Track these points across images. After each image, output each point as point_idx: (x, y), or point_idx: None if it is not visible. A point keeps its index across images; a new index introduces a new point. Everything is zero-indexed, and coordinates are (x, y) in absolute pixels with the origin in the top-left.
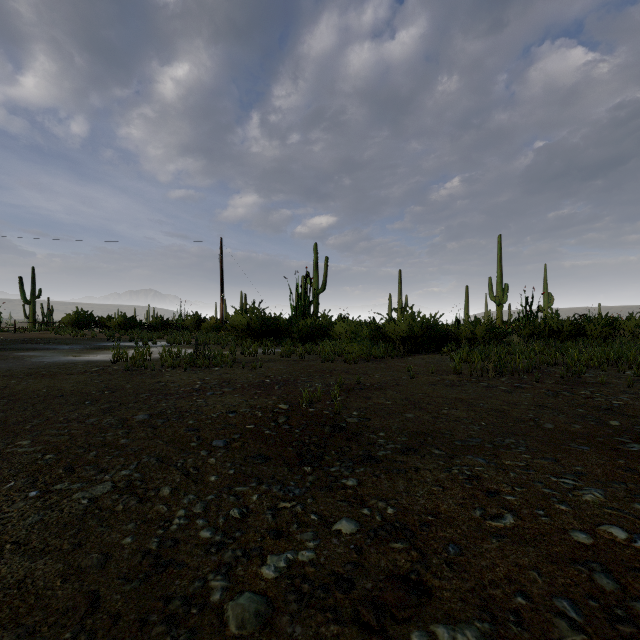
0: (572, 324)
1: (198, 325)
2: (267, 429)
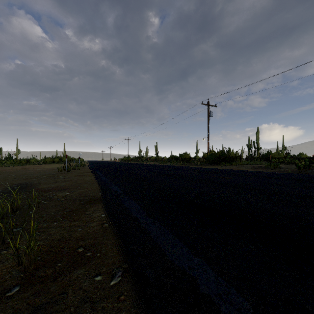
0: (19, 161)
1: None
2: None
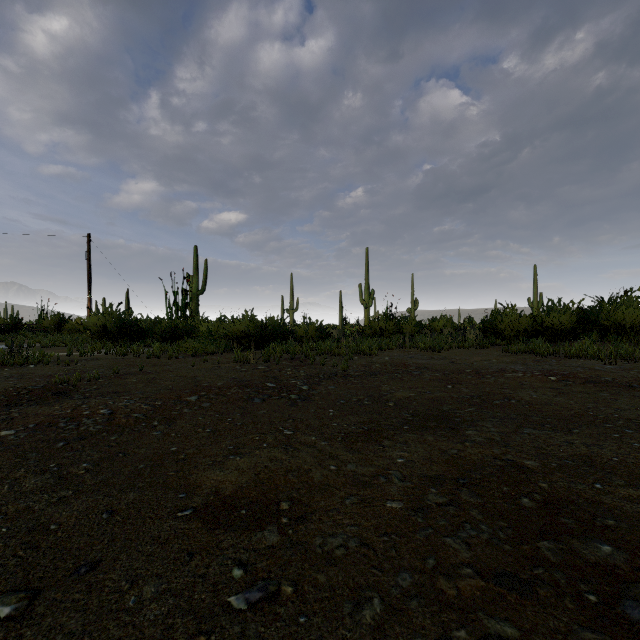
0: (395, 324)
1: (60, 326)
2: (4, 396)
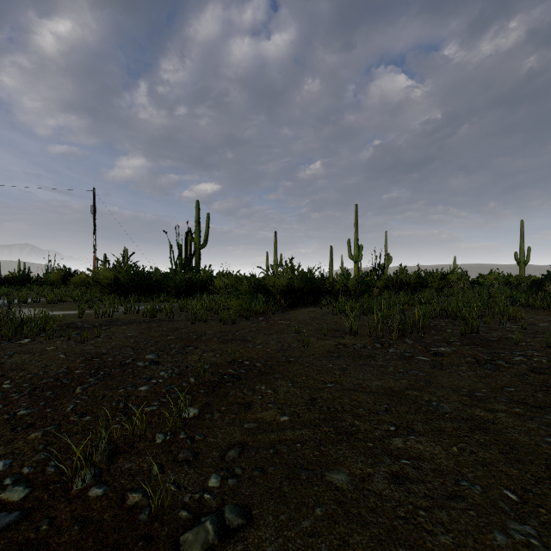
0: (417, 277)
1: (66, 280)
2: None
